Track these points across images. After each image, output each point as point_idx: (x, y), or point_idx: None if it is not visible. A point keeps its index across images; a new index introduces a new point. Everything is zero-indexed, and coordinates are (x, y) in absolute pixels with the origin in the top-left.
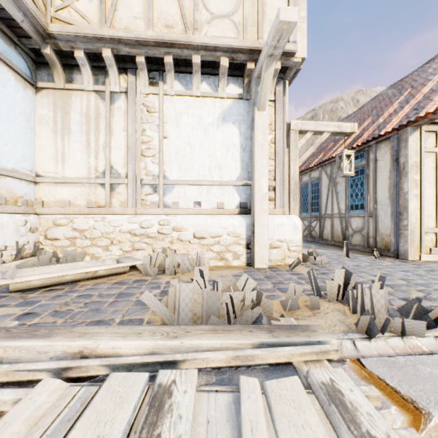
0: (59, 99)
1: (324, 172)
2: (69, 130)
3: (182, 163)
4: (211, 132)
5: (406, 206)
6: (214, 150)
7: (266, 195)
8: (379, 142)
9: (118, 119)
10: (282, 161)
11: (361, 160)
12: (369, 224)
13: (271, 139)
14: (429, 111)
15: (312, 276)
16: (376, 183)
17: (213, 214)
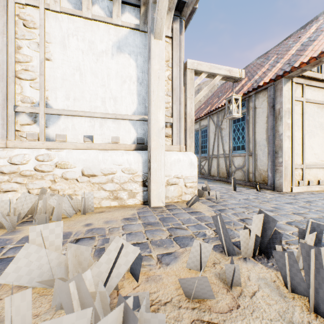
0: None
1: (211, 120)
2: None
3: (70, 91)
4: (105, 60)
5: (281, 145)
6: (108, 81)
7: (163, 129)
8: (258, 92)
9: None
10: (179, 99)
11: (242, 108)
12: (249, 162)
13: (168, 75)
14: (303, 61)
15: (220, 223)
16: (255, 127)
17: (107, 149)
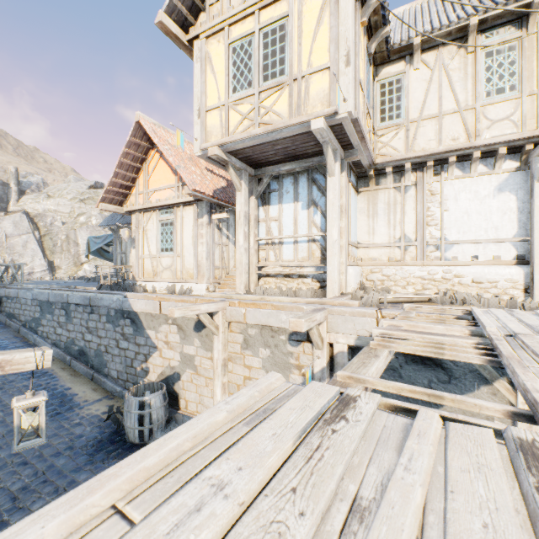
0: (371, 196)
1: None
2: (376, 214)
3: (460, 228)
4: (487, 201)
5: None
6: (490, 216)
7: None
8: None
9: (409, 203)
10: None
11: None
12: None
13: None
14: None
15: None
16: None
17: (489, 265)
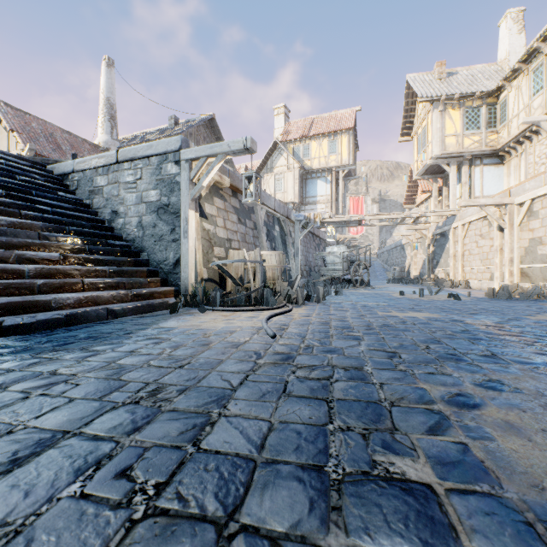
0: (508, 165)
1: None
2: (510, 174)
3: (540, 171)
4: None
5: None
6: None
7: None
8: None
9: (521, 163)
10: None
11: None
12: None
13: None
14: None
15: None
16: None
17: None
